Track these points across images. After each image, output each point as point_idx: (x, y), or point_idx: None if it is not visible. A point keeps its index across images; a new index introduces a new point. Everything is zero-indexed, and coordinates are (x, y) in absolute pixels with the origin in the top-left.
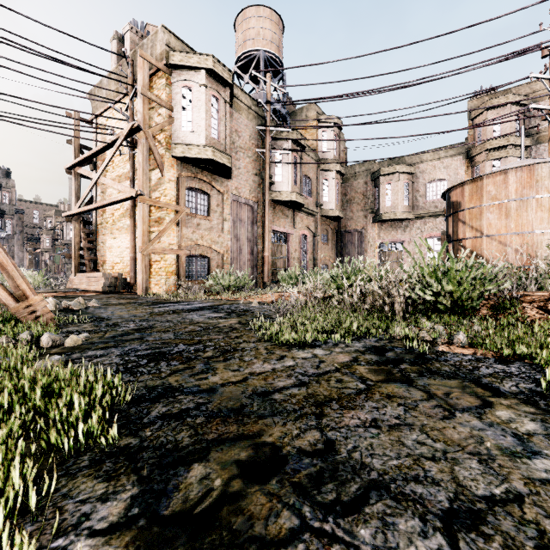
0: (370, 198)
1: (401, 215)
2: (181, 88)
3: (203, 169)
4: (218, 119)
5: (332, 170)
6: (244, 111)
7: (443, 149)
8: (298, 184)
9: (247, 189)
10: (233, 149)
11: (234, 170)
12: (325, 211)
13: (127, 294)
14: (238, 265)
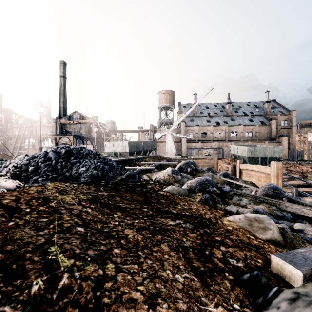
0: None
1: None
2: (308, 134)
3: None
4: None
5: None
6: None
7: None
8: None
9: None
10: None
11: None
12: None
13: None
14: None
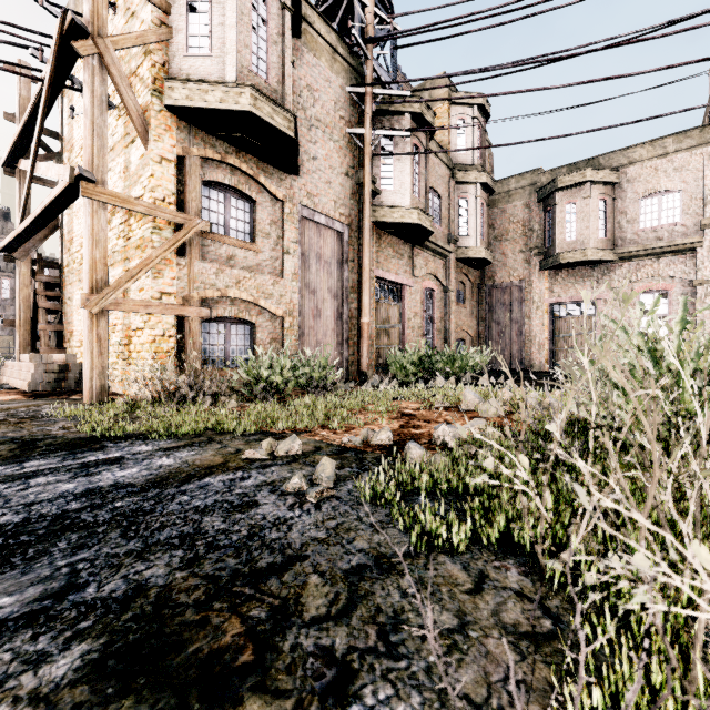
0: (536, 229)
1: (595, 254)
2: None
3: (239, 148)
4: (267, 38)
5: (474, 183)
6: (324, 53)
7: (673, 139)
8: (422, 196)
9: (331, 199)
10: (303, 119)
11: (304, 160)
12: (462, 251)
13: (72, 398)
14: (313, 340)
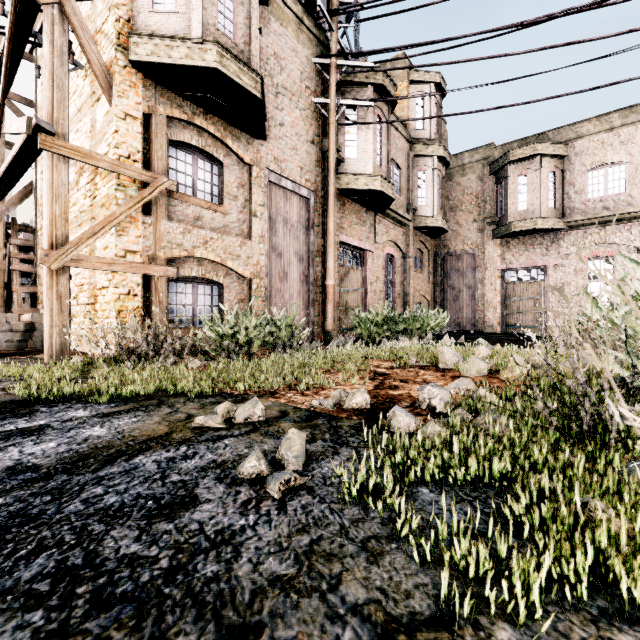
0: (489, 200)
1: (545, 223)
2: None
3: (207, 109)
4: None
5: (431, 156)
6: (291, 23)
7: (619, 114)
8: (384, 165)
9: (297, 165)
10: (270, 86)
11: (271, 126)
12: (420, 220)
13: (34, 358)
14: (280, 301)
